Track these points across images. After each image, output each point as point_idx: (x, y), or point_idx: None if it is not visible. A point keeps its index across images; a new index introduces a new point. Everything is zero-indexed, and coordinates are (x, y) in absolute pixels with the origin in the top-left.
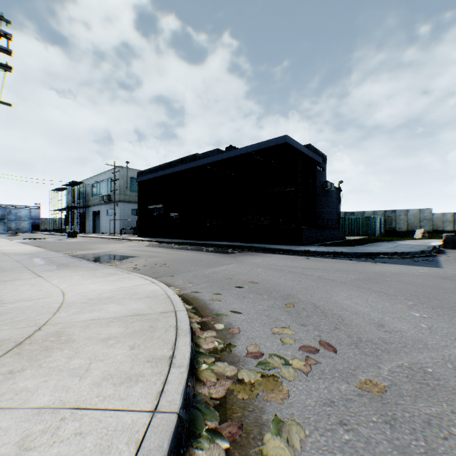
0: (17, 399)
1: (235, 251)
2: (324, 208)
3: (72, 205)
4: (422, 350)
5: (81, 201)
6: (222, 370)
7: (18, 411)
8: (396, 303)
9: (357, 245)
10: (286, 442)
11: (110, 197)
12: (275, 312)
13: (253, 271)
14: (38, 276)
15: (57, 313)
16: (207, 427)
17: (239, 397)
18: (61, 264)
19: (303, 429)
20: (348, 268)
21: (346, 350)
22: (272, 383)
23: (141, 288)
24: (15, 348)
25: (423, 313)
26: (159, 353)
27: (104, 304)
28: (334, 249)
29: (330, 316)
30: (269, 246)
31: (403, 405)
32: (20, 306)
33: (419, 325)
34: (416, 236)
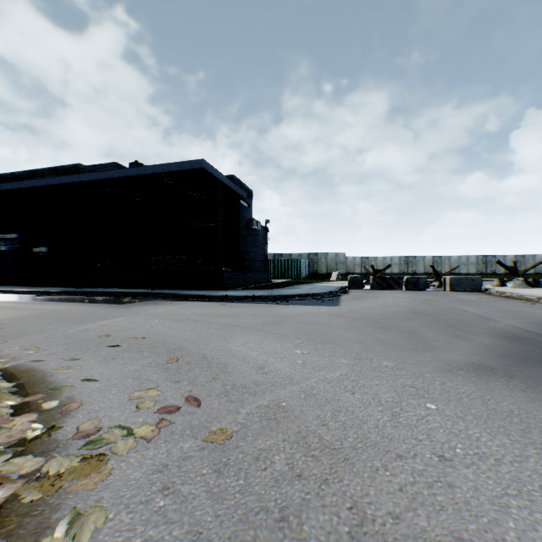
0: None
1: (135, 300)
2: (250, 248)
3: None
4: (287, 386)
5: None
6: (18, 468)
7: None
8: (287, 343)
9: (279, 288)
10: (71, 540)
11: None
12: (149, 371)
13: (146, 324)
14: None
15: None
16: None
17: (25, 501)
18: None
19: (107, 513)
20: (261, 312)
21: (213, 401)
22: (93, 465)
23: None
24: None
25: (306, 349)
26: None
27: None
28: (254, 292)
29: (215, 366)
30: (182, 292)
31: (242, 447)
32: None
33: (297, 361)
34: (333, 278)
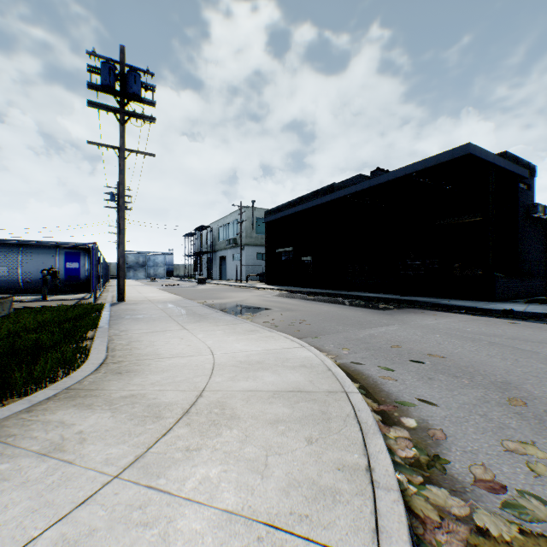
0: (202, 490)
1: (389, 306)
2: (530, 245)
3: (200, 250)
4: None
5: (208, 246)
6: (442, 501)
7: (207, 509)
8: None
9: None
10: None
11: (236, 241)
12: (493, 411)
13: (428, 338)
14: (183, 328)
15: (211, 376)
16: None
17: None
18: (200, 315)
19: None
20: None
21: None
22: None
23: (291, 352)
24: (183, 416)
25: None
26: (349, 459)
27: (256, 371)
28: None
29: None
30: (441, 302)
31: None
32: (175, 362)
33: None
34: None
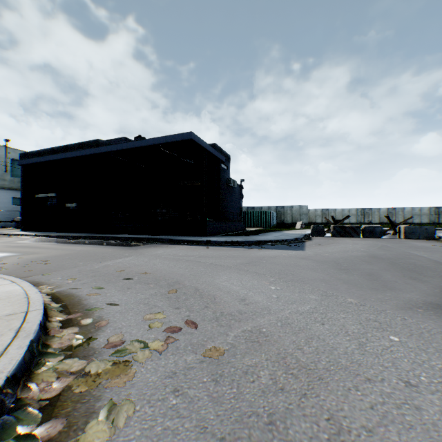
0: None
1: (140, 243)
2: (228, 202)
3: None
4: (266, 315)
5: None
6: (69, 366)
7: None
8: (263, 280)
9: (253, 235)
10: (111, 423)
11: None
12: (155, 299)
13: (150, 262)
14: None
15: None
16: (19, 434)
17: (76, 392)
18: None
19: (134, 406)
20: (239, 254)
21: (207, 325)
22: (121, 369)
23: None
24: None
25: (279, 286)
26: None
27: None
28: (233, 238)
29: (206, 297)
30: (175, 238)
31: (233, 363)
32: None
33: (272, 296)
34: (297, 227)
